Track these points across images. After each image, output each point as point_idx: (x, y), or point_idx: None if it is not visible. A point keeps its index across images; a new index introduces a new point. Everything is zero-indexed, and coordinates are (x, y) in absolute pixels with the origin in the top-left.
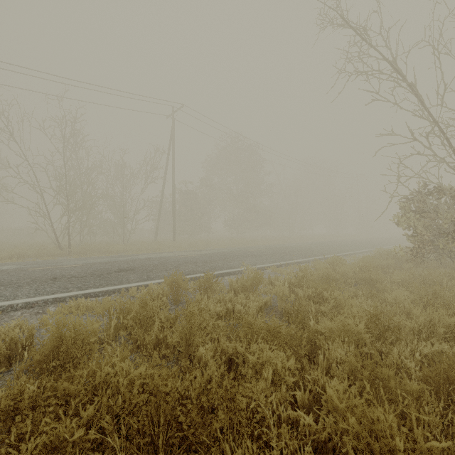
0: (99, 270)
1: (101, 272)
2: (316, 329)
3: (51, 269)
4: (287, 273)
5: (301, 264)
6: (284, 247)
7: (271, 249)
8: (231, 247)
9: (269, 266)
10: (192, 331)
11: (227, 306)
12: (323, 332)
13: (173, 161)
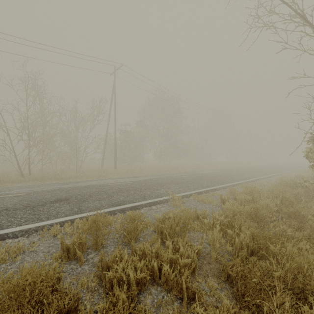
0: (37, 200)
1: (36, 203)
2: None
3: None
4: (209, 201)
5: (218, 190)
6: (200, 173)
7: (191, 176)
8: (159, 174)
9: (192, 194)
10: None
11: (152, 263)
12: None
13: (115, 107)
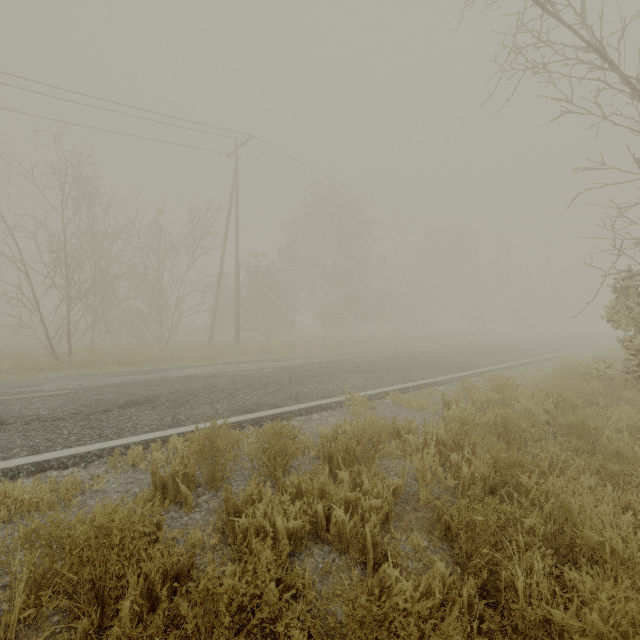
0: (93, 403)
1: (93, 408)
2: (544, 614)
3: (9, 400)
4: (420, 406)
5: (440, 385)
6: (406, 353)
7: (388, 359)
8: (324, 354)
9: (388, 392)
10: (216, 634)
11: (314, 507)
12: (565, 628)
13: (237, 221)
